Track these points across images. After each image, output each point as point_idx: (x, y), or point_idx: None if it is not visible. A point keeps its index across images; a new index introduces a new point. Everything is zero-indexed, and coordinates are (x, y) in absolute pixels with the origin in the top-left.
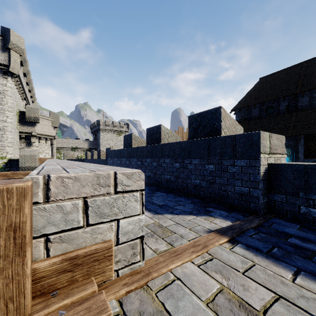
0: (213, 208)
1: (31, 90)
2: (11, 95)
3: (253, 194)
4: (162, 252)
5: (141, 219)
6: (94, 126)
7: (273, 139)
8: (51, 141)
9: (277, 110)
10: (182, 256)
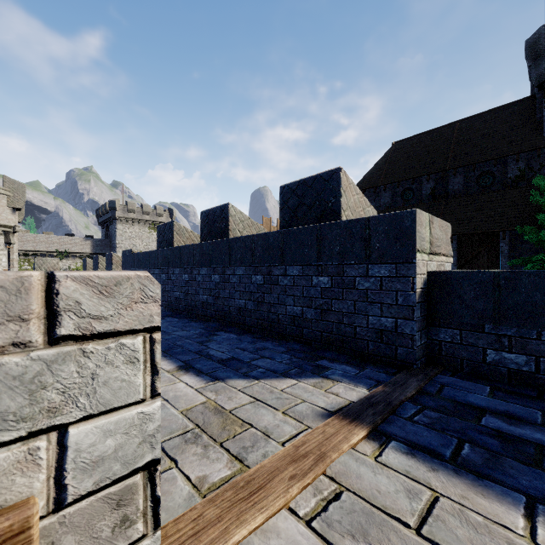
0: (328, 360)
1: None
2: None
3: (402, 330)
4: (217, 485)
5: (150, 413)
6: (104, 212)
7: (435, 227)
8: (7, 237)
9: (419, 196)
10: (268, 493)
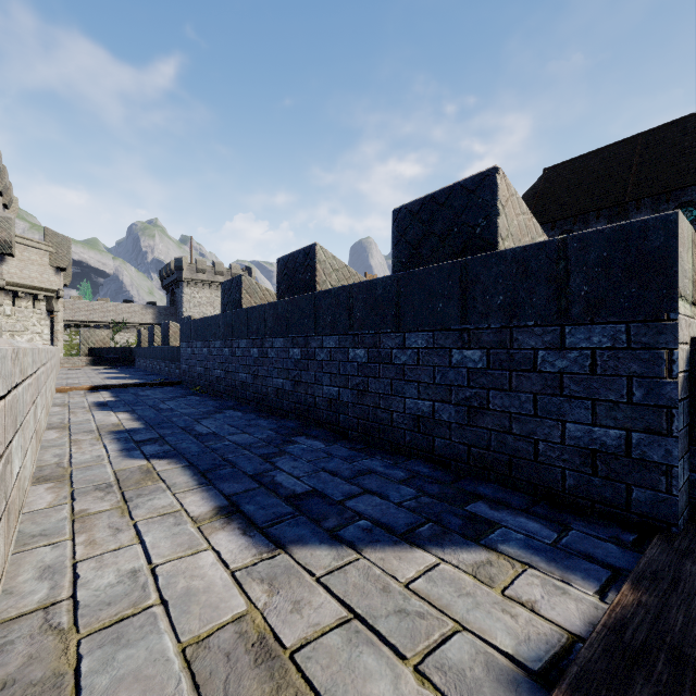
0: (485, 500)
1: None
2: None
3: (643, 453)
4: None
5: None
6: (169, 273)
7: None
8: (49, 303)
9: None
10: None
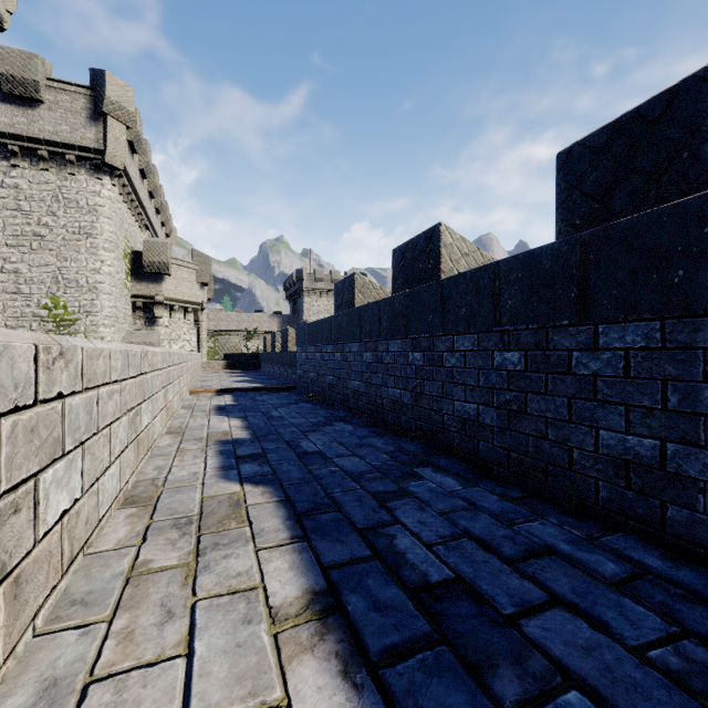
0: None
1: (161, 209)
2: (109, 215)
3: None
4: None
5: None
6: (292, 284)
7: None
8: (196, 315)
9: None
10: None
